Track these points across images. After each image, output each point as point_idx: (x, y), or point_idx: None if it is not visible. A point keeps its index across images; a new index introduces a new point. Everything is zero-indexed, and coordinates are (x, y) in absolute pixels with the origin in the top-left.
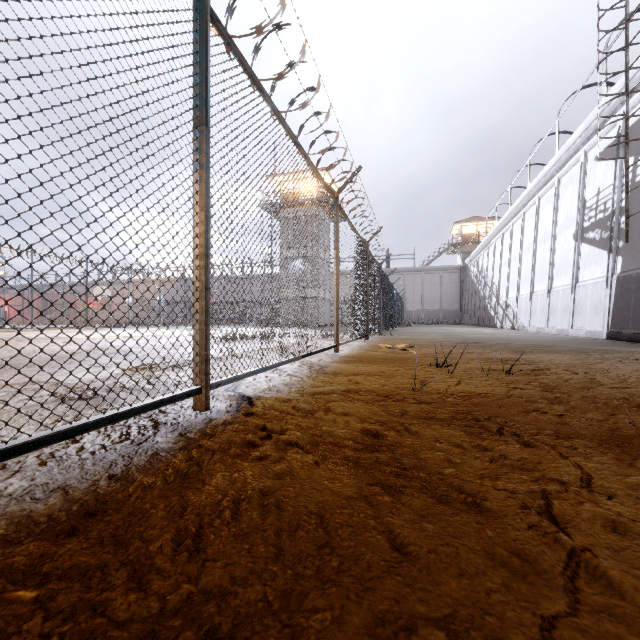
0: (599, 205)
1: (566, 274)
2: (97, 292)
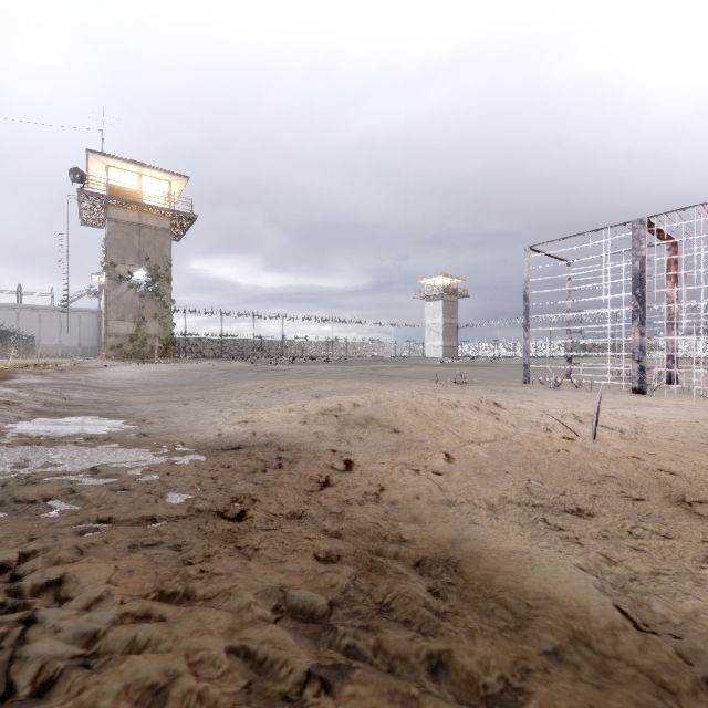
0: None
1: None
2: None
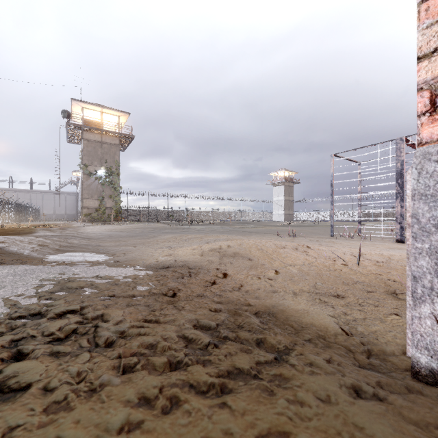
0: None
1: None
2: None
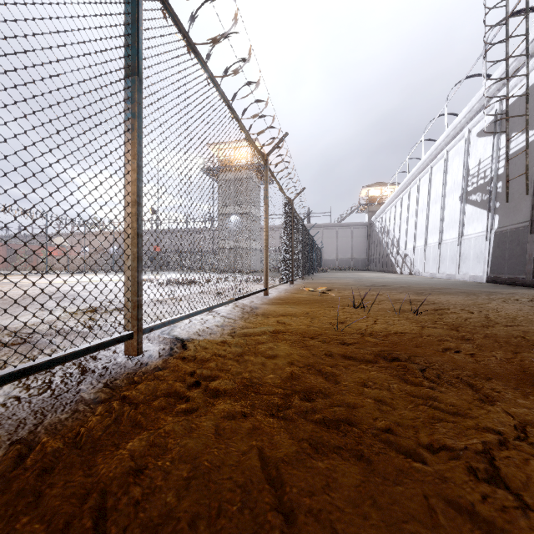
0: (480, 173)
1: (453, 229)
2: (56, 242)
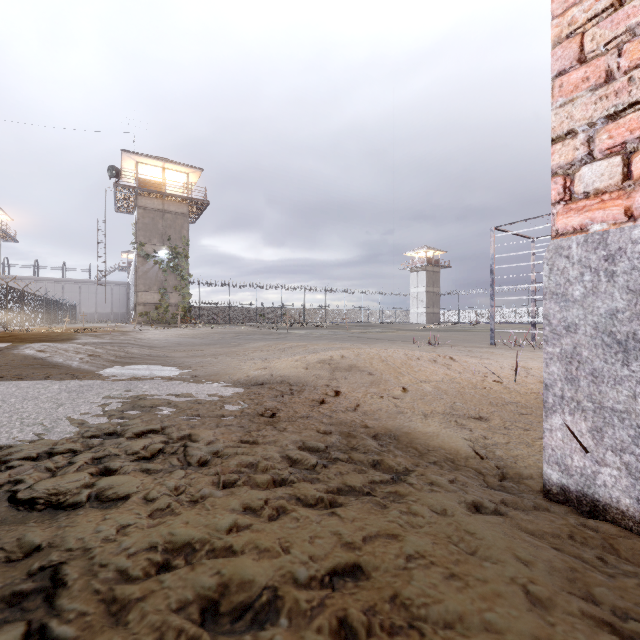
0: None
1: None
2: None
